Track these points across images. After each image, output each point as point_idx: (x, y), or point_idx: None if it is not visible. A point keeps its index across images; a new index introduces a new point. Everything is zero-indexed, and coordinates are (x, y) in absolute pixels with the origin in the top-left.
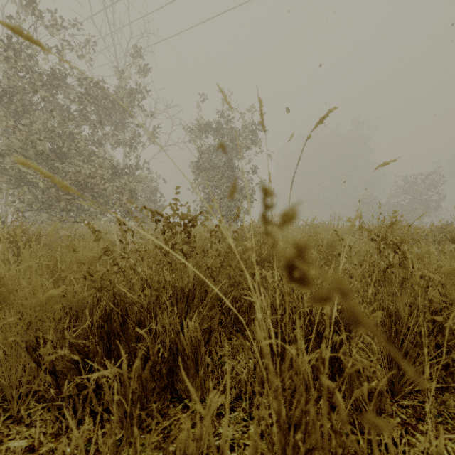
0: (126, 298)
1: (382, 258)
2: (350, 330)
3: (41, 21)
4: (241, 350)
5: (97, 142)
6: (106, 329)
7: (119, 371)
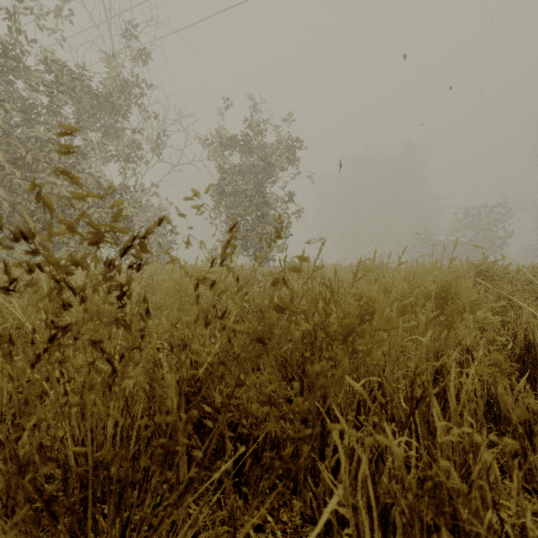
0: None
1: None
2: None
3: None
4: None
5: (79, 153)
6: None
7: None
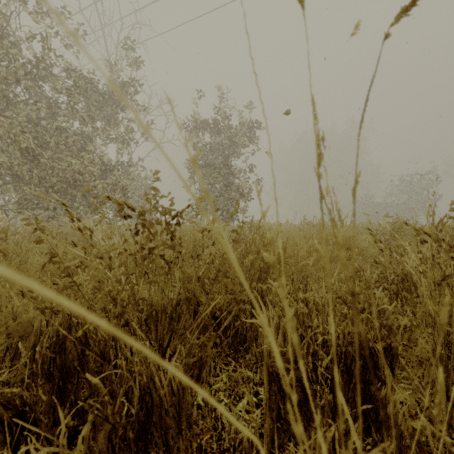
0: (86, 320)
1: (436, 267)
2: (393, 367)
3: (25, 6)
4: (241, 381)
5: (87, 137)
6: (58, 363)
7: (53, 450)
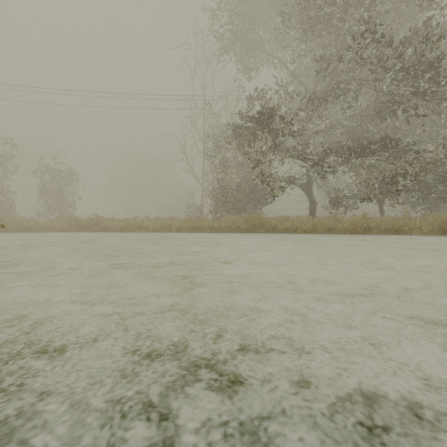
0: None
1: None
2: None
3: None
4: None
5: None
6: None
7: None
